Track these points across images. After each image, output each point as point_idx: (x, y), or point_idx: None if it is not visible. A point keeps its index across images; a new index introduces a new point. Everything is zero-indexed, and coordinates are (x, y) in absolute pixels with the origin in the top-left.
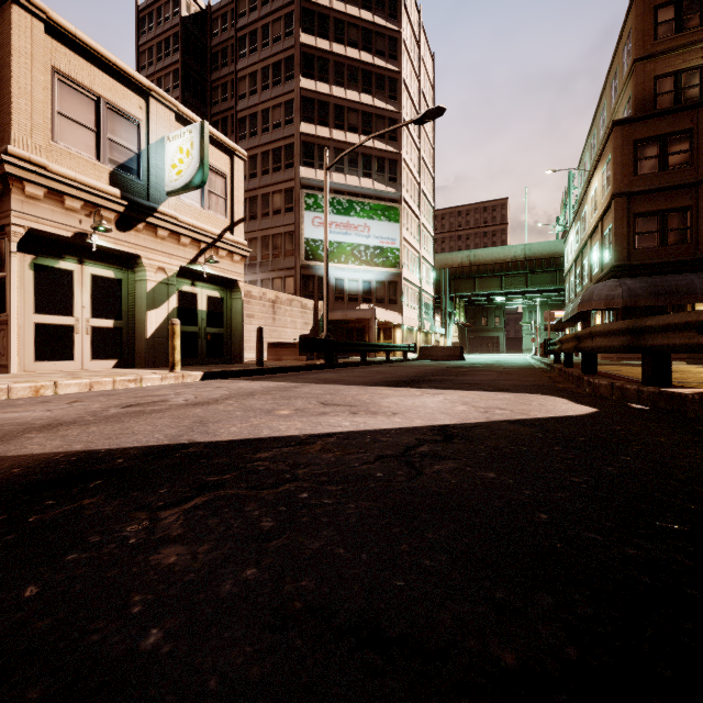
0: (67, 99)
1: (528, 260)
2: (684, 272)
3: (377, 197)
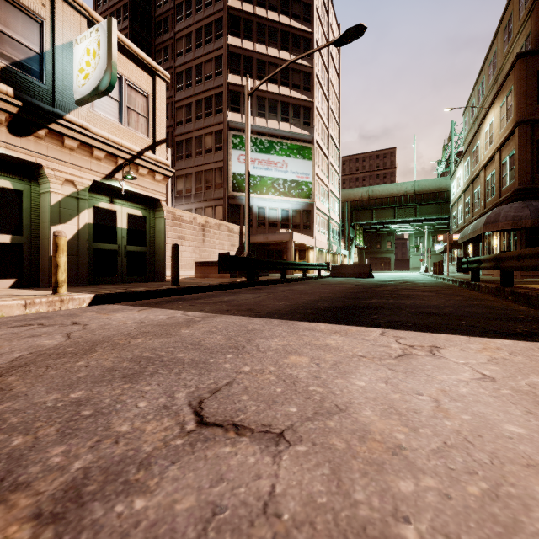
0: None
1: (417, 194)
2: None
3: (293, 138)
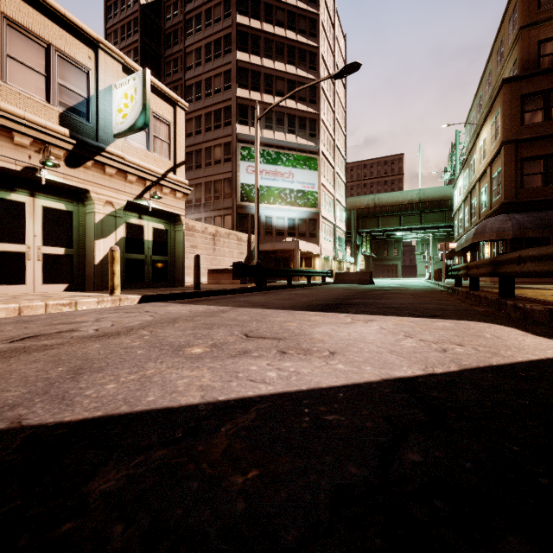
0: (17, 44)
1: (422, 202)
2: None
3: (299, 149)
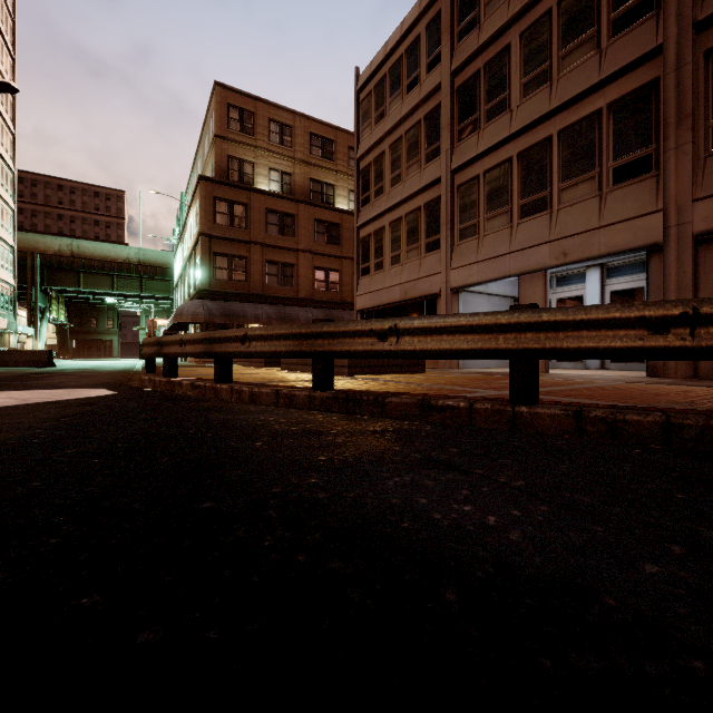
0: None
1: (143, 265)
2: (244, 302)
3: None
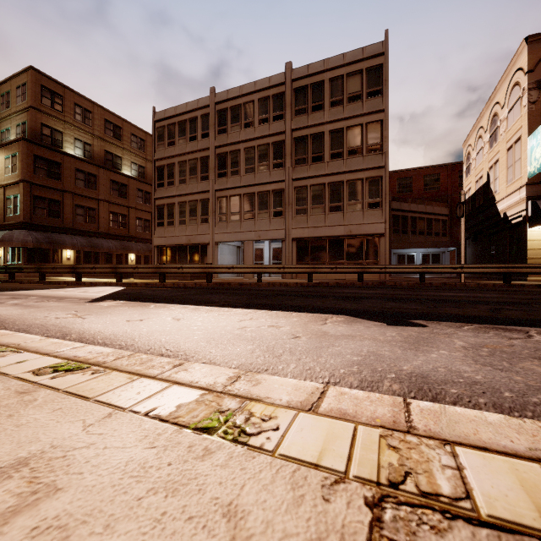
0: None
1: None
2: (59, 233)
3: None
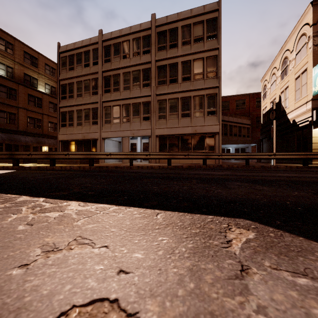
0: None
1: None
2: None
3: None
